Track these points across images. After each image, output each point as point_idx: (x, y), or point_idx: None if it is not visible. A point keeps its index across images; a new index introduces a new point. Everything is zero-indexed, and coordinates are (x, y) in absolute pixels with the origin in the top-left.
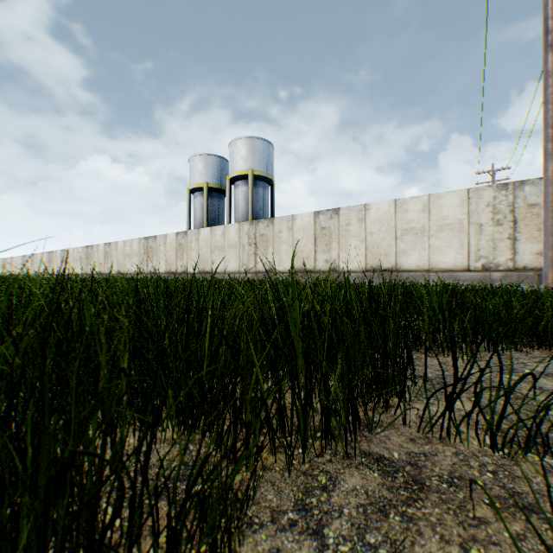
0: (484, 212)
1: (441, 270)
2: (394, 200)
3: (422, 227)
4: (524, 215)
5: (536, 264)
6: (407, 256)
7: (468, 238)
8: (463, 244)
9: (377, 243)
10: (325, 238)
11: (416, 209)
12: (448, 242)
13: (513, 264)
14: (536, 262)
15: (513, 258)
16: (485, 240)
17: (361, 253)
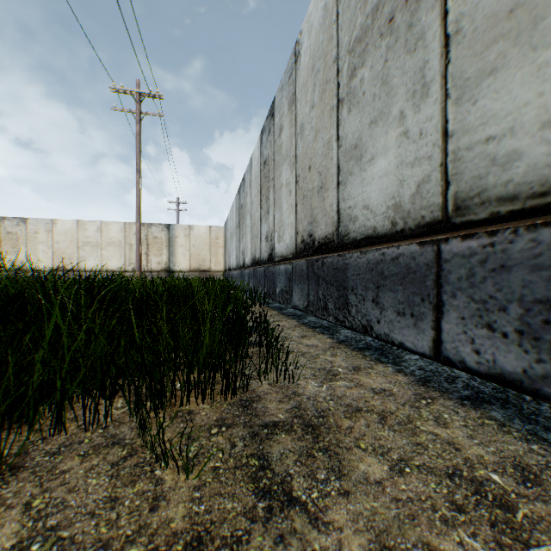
0: (134, 237)
1: (110, 270)
2: (77, 221)
3: (98, 242)
4: (152, 242)
5: (158, 269)
6: (87, 261)
7: (126, 252)
8: (123, 255)
9: (63, 250)
10: (13, 242)
11: (93, 229)
12: (114, 253)
13: (148, 268)
14: (158, 267)
15: (148, 265)
16: (134, 254)
17: (50, 257)
